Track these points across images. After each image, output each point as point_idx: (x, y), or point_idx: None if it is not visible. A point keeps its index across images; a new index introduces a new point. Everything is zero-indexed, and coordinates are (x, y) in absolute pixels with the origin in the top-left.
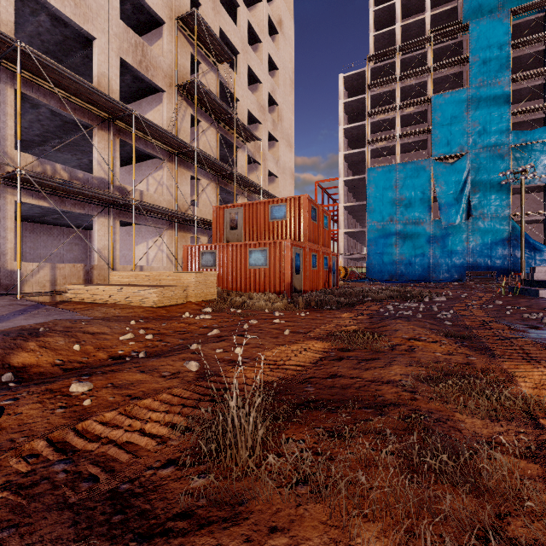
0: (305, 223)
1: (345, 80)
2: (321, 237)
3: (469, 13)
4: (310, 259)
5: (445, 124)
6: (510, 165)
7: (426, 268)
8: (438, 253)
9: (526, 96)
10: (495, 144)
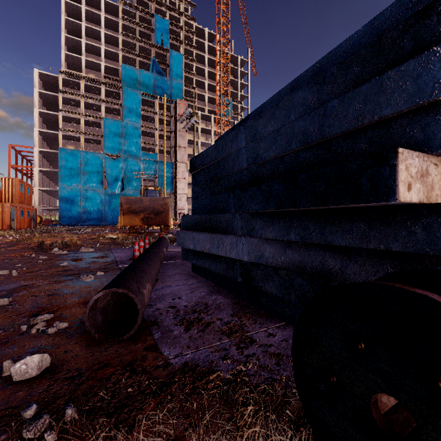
0: (17, 193)
1: (40, 74)
2: (26, 200)
3: (125, 79)
4: (20, 213)
5: (111, 136)
6: (141, 168)
7: (100, 217)
8: (107, 209)
9: (149, 135)
10: (135, 155)
